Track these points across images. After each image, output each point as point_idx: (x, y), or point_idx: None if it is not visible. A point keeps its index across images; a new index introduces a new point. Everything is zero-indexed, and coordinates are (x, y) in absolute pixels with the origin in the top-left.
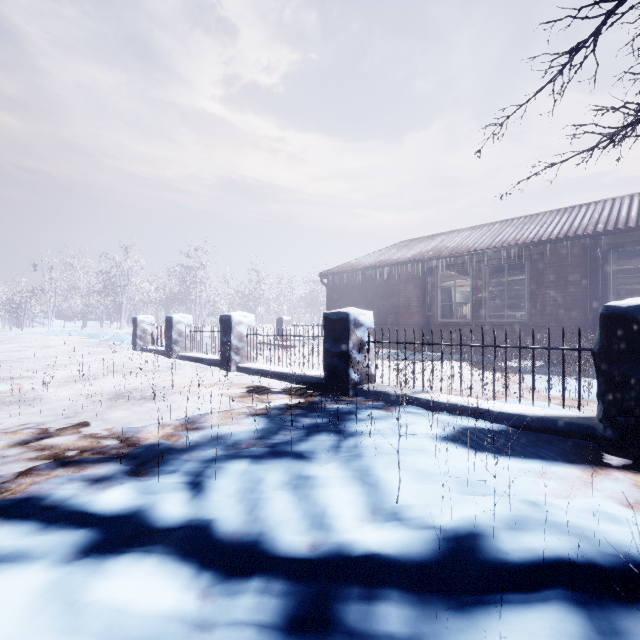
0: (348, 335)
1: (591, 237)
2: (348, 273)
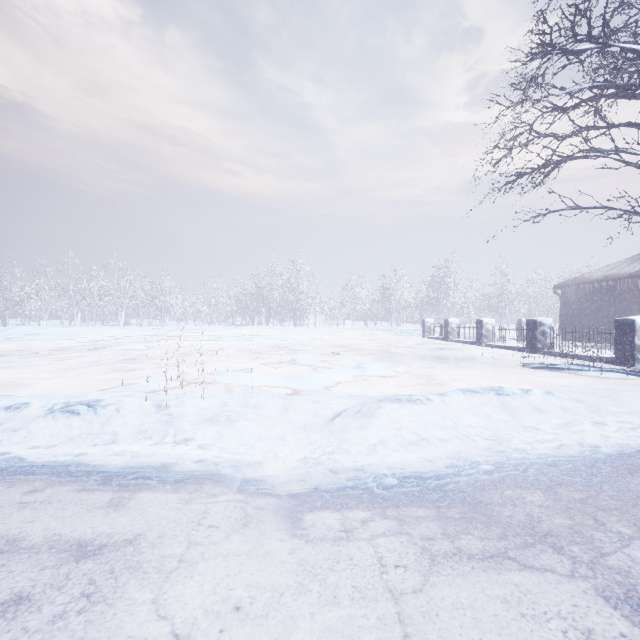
0: (536, 329)
1: None
2: (577, 285)
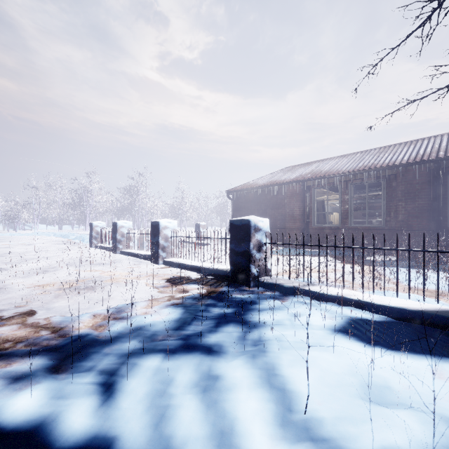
0: (249, 238)
1: (435, 161)
2: (247, 190)
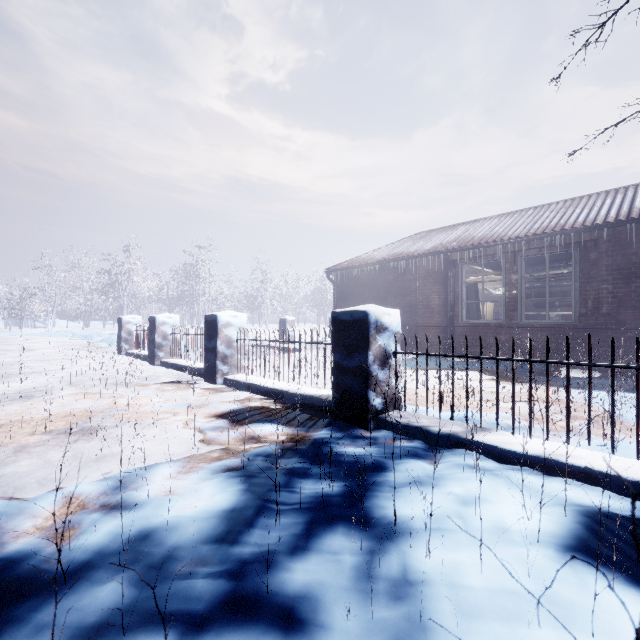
0: (367, 343)
1: None
2: (358, 268)
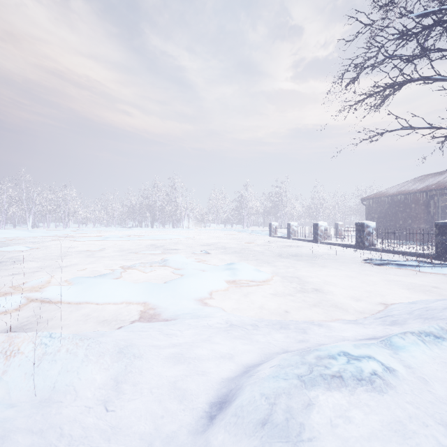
0: (364, 230)
1: None
2: (379, 198)
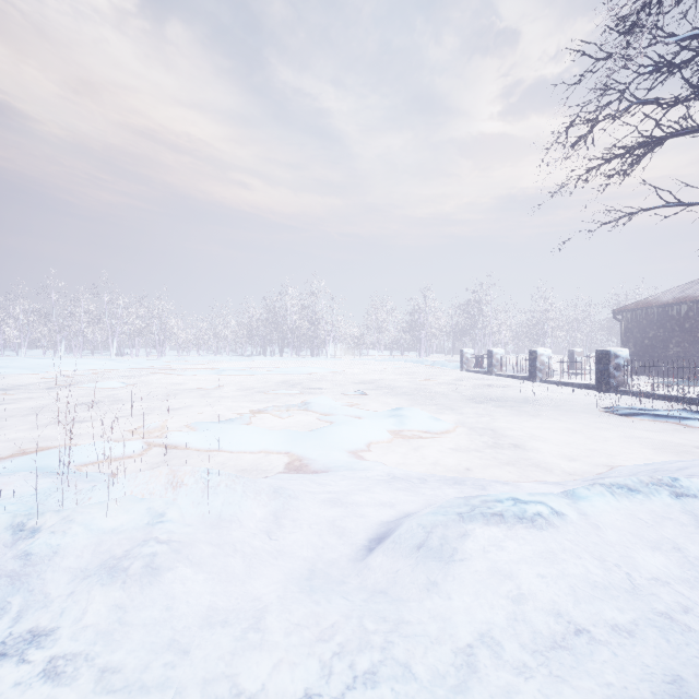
0: (609, 362)
1: None
2: (643, 310)
